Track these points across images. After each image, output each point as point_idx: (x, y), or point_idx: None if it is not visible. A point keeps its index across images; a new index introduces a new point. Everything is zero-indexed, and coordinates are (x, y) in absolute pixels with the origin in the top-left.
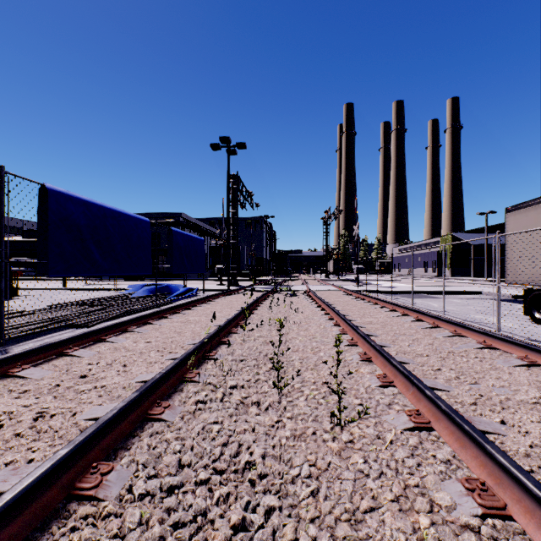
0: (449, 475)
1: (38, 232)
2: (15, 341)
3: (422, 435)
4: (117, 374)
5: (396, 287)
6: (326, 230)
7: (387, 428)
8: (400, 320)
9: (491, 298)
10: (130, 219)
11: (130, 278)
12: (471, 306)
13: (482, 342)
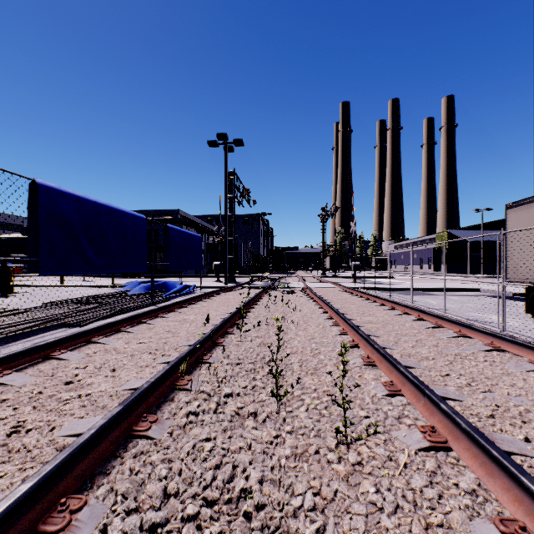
0: (477, 511)
1: (28, 229)
2: (4, 341)
3: (439, 457)
4: (105, 381)
5: (394, 284)
6: (323, 227)
7: (399, 448)
8: (400, 319)
9: (489, 295)
10: (125, 215)
11: (128, 275)
12: (470, 303)
13: (489, 344)
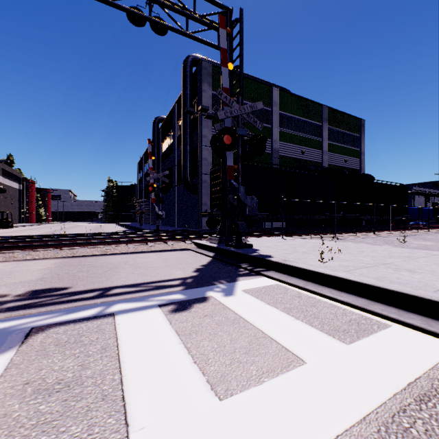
0: None
1: None
2: None
3: None
4: None
5: None
6: None
7: None
8: None
9: None
10: (415, 208)
11: None
12: None
13: None
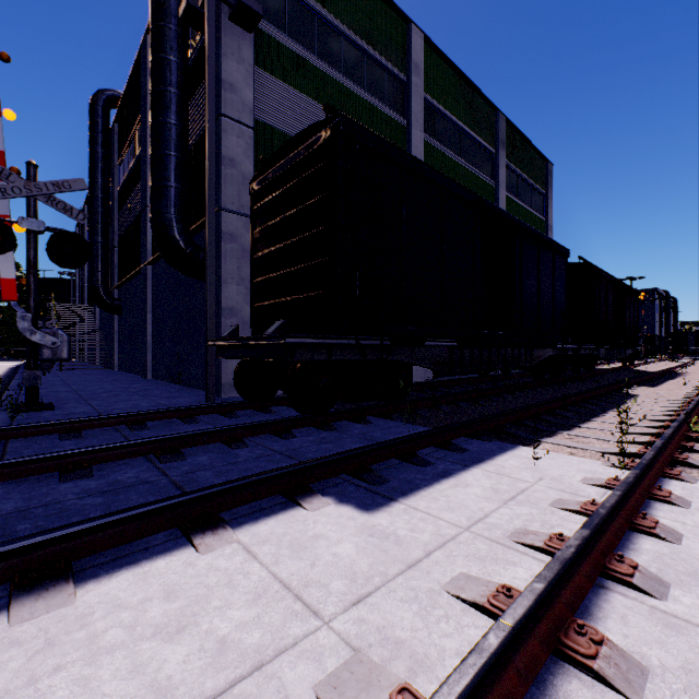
0: None
1: None
2: None
3: None
4: None
5: None
6: None
7: None
8: None
9: None
10: None
11: None
12: None
13: None
